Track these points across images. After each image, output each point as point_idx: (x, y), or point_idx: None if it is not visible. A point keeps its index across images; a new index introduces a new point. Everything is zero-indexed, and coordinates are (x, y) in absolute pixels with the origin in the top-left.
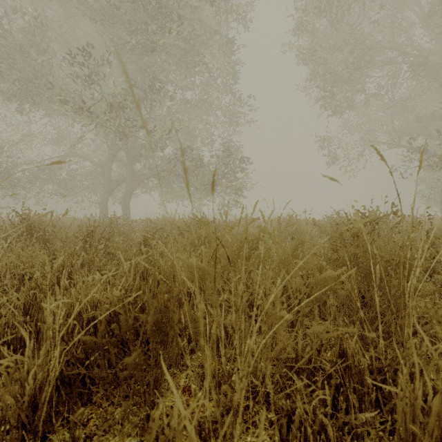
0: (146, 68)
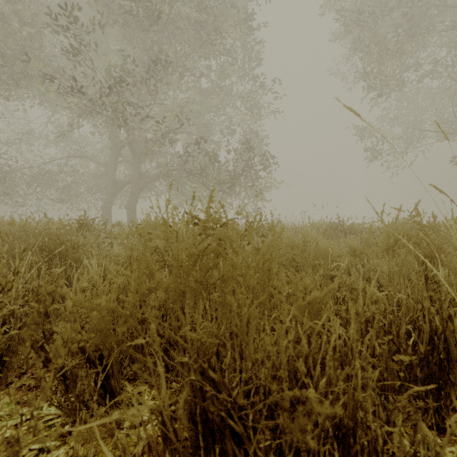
0: (151, 44)
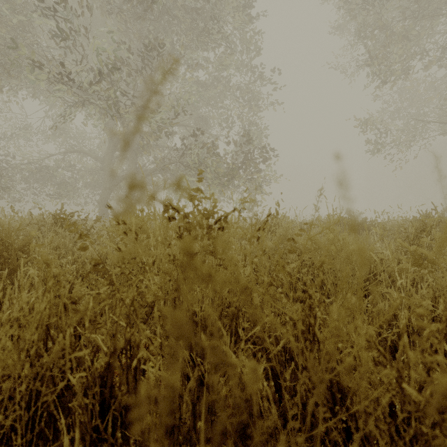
0: (147, 34)
